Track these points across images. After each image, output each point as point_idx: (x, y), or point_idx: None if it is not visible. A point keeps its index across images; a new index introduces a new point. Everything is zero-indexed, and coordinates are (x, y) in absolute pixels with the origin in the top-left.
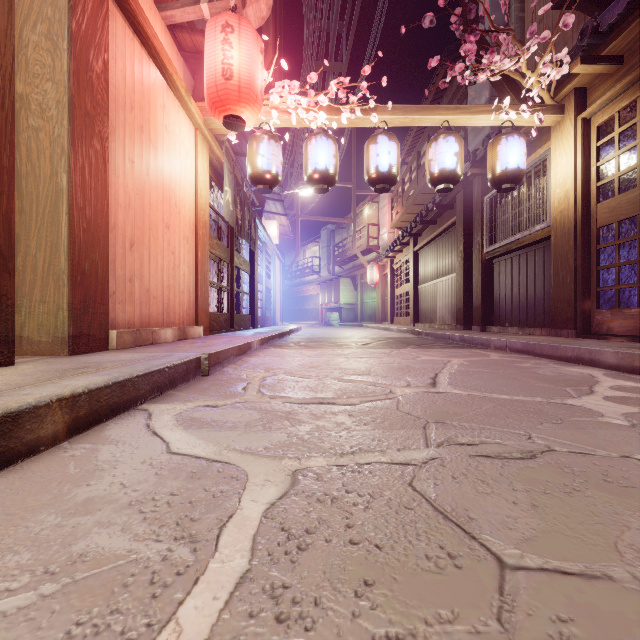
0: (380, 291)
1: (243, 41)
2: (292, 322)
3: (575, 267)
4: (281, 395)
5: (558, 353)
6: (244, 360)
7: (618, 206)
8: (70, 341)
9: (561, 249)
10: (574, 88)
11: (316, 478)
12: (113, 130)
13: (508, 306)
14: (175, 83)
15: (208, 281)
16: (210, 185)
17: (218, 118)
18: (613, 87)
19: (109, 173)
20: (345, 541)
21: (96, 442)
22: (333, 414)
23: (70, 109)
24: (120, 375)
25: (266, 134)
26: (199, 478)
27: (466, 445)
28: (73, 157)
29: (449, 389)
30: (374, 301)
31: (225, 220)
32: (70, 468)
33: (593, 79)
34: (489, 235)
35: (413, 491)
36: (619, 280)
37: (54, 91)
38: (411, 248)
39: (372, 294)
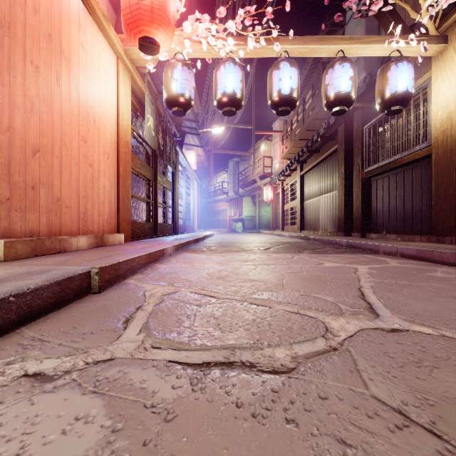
0: (273, 206)
1: None
2: (207, 229)
3: None
4: (172, 338)
5: None
6: (154, 268)
7: None
8: None
9: (443, 165)
10: None
11: None
12: (6, 25)
13: (385, 216)
14: (91, 4)
15: (130, 194)
16: (137, 116)
17: (134, 41)
18: None
19: None
20: None
21: None
22: (255, 416)
23: None
24: None
25: (180, 61)
26: None
27: None
28: None
29: (402, 322)
30: (268, 214)
31: (149, 145)
32: None
33: None
34: (368, 158)
35: None
36: None
37: None
38: (298, 172)
39: (267, 209)
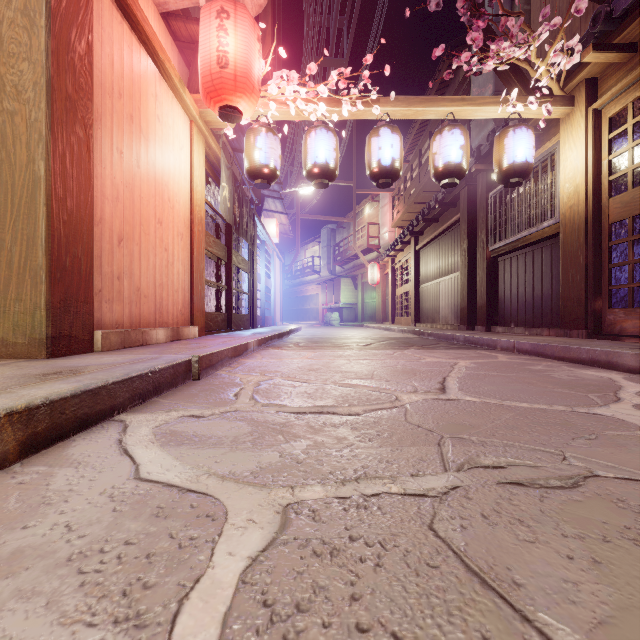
0: (381, 291)
1: (239, 28)
2: (292, 322)
3: (586, 265)
4: (276, 403)
5: (571, 355)
6: (240, 362)
7: (632, 201)
8: (48, 343)
9: (570, 246)
10: (585, 78)
11: (312, 517)
12: (99, 117)
13: (513, 306)
14: (168, 72)
15: (204, 280)
16: (207, 181)
17: (213, 109)
18: (626, 76)
19: (94, 163)
20: (350, 626)
21: (53, 464)
22: (333, 426)
23: (48, 91)
24: (92, 382)
25: (264, 127)
26: (166, 517)
27: (491, 468)
28: (52, 143)
29: (461, 395)
30: (375, 301)
31: (223, 217)
32: (10, 501)
33: (605, 68)
34: (494, 233)
35: (435, 538)
36: (633, 278)
37: (31, 71)
38: (413, 247)
39: (373, 294)
